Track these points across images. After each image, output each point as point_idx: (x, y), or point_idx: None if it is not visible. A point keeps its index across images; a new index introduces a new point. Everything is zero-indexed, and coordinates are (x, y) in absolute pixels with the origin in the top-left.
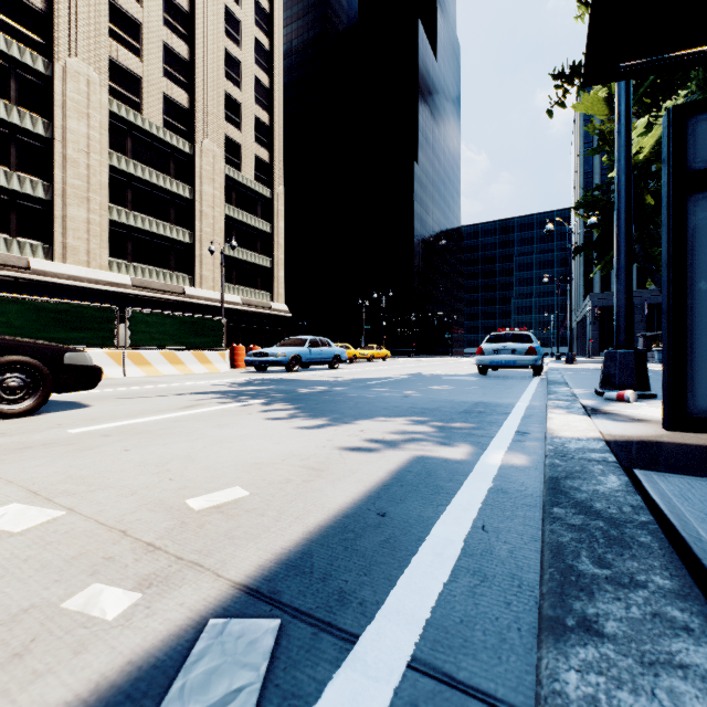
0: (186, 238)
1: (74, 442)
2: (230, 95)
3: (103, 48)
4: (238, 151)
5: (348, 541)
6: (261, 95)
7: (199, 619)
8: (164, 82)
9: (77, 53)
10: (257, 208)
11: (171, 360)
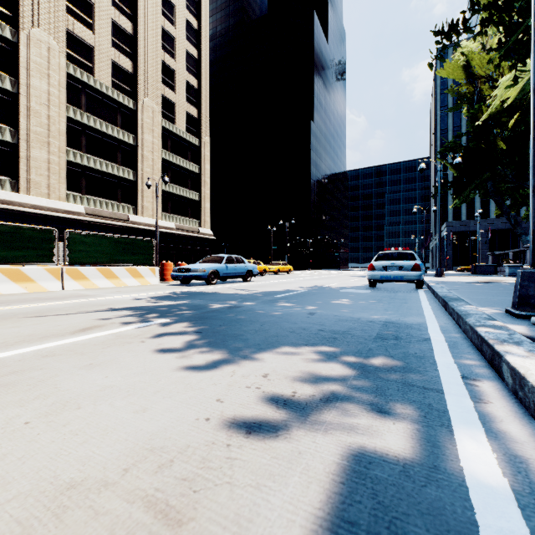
0: (130, 176)
1: None
2: (166, 64)
3: (61, 21)
4: (172, 108)
5: None
6: (191, 65)
7: None
8: (112, 51)
9: (39, 24)
10: (188, 153)
11: (107, 275)
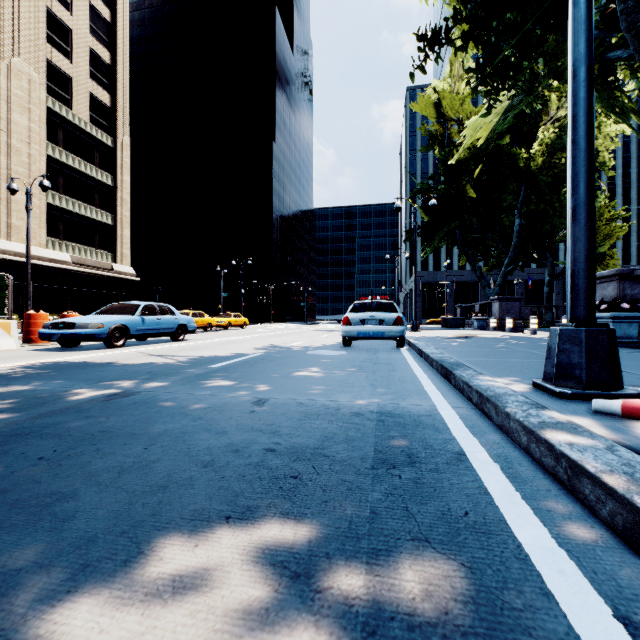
0: None
1: None
2: (55, 15)
3: None
4: (67, 84)
5: None
6: (99, 28)
7: None
8: None
9: None
10: (95, 155)
11: None
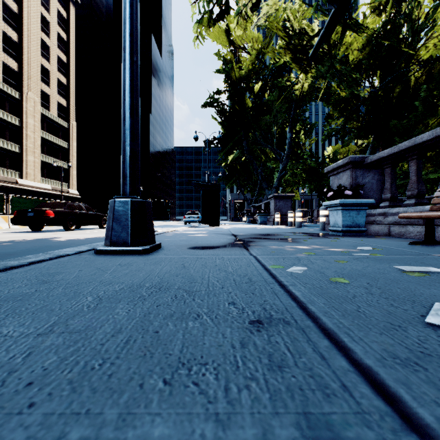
0: (16, 149)
1: None
2: (43, 65)
3: None
4: (47, 99)
5: None
6: (61, 67)
7: None
8: (2, 54)
9: None
10: (59, 133)
11: None
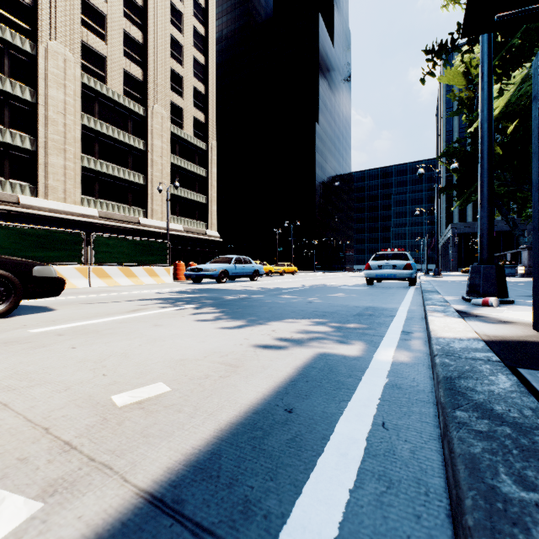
0: (140, 180)
1: (31, 340)
2: (174, 71)
3: (76, 33)
4: (180, 114)
5: (256, 440)
6: (198, 71)
7: (93, 537)
8: (123, 60)
9: (56, 37)
10: (196, 157)
11: (127, 274)
